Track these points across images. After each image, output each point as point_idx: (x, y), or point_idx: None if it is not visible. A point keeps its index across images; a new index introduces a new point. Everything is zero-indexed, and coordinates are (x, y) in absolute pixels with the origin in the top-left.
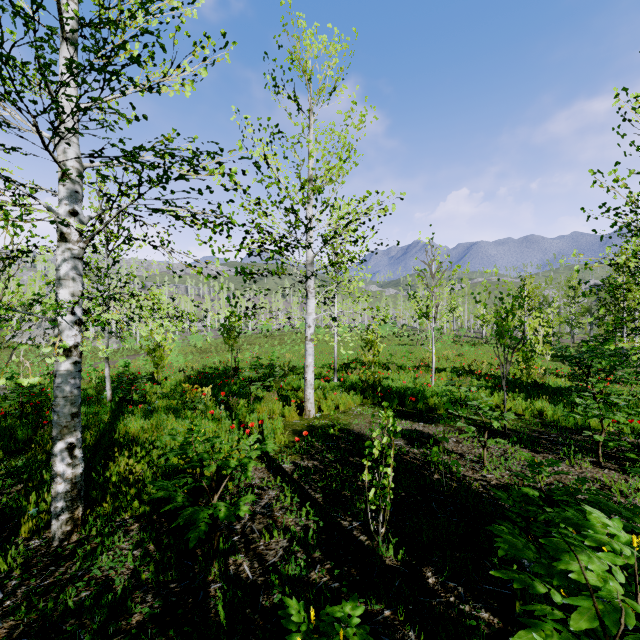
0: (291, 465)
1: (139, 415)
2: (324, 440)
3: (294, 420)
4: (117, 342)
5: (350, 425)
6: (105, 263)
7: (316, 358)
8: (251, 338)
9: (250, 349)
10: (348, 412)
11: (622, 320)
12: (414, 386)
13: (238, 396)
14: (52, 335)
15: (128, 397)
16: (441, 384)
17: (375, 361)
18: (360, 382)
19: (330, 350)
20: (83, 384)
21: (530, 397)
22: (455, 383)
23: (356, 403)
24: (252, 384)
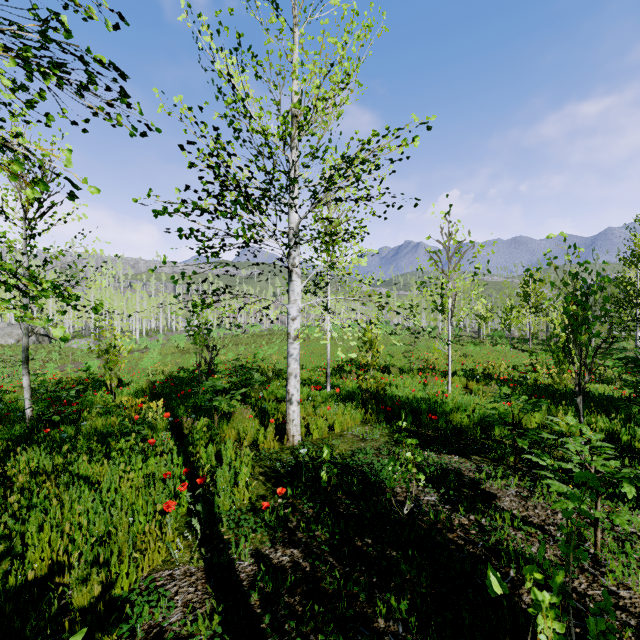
0: (252, 561)
1: (37, 450)
2: (312, 493)
3: (271, 450)
4: (94, 342)
5: (351, 460)
6: (23, 236)
7: (306, 359)
8: (238, 338)
9: (236, 349)
10: (346, 436)
11: (637, 317)
12: (427, 396)
13: (202, 411)
14: (21, 335)
15: (44, 417)
16: (458, 393)
17: (374, 363)
18: (358, 390)
19: (322, 350)
20: (21, 393)
21: (576, 410)
22: (472, 390)
23: (356, 421)
24: (225, 394)
